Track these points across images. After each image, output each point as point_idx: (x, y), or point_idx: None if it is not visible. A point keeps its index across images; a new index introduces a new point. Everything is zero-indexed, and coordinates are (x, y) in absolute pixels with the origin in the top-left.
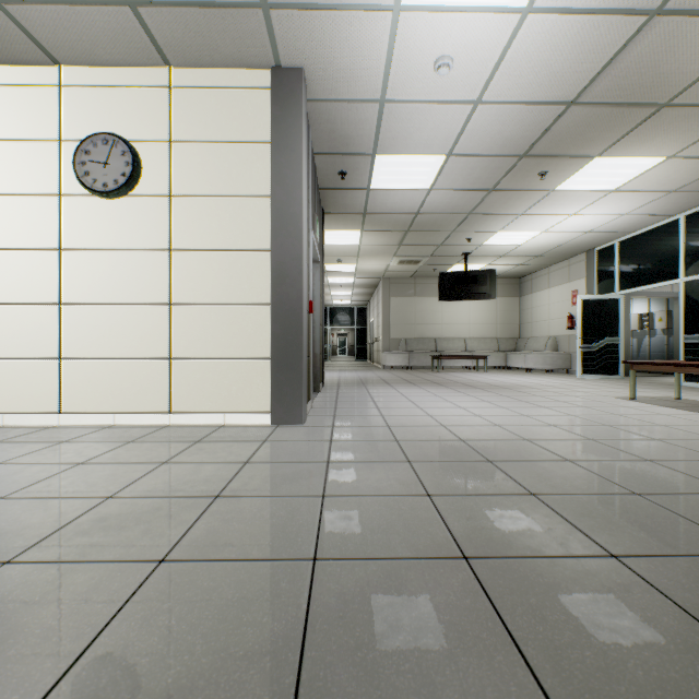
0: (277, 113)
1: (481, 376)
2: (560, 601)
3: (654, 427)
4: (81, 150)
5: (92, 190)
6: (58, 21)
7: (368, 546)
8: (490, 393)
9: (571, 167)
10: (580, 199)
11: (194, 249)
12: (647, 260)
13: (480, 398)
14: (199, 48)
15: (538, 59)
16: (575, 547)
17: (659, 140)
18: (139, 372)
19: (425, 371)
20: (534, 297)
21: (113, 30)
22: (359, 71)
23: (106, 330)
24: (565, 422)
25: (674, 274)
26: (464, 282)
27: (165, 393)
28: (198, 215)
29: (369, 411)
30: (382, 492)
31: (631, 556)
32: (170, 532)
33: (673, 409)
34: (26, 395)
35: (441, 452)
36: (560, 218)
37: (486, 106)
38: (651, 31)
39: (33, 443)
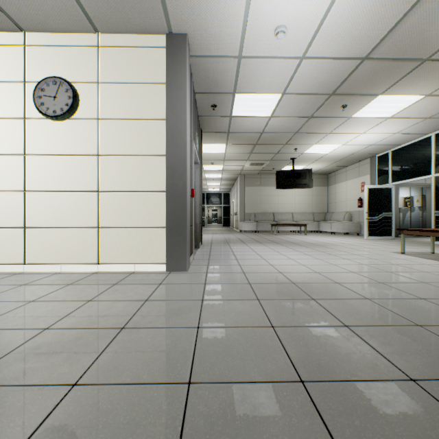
0: (170, 63)
1: (303, 237)
2: (378, 423)
3: (421, 273)
4: (38, 88)
5: (45, 115)
6: (21, 0)
7: (229, 371)
8: (310, 249)
9: (363, 102)
10: (368, 123)
11: (114, 154)
12: (410, 163)
13: (303, 252)
14: (117, 20)
15: (344, 28)
16: (382, 372)
17: (421, 83)
18: (77, 237)
19: (267, 234)
20: (336, 186)
21: (58, 6)
22: (224, 36)
23: (55, 208)
24: (361, 269)
25: (428, 172)
26: (292, 177)
27: (95, 251)
28: (117, 132)
29: (231, 261)
30: (240, 324)
31: (425, 380)
32: (85, 358)
33: (431, 260)
34: (2, 252)
35: (280, 292)
36: (354, 136)
37: (308, 60)
38: (420, 8)
39: (3, 286)
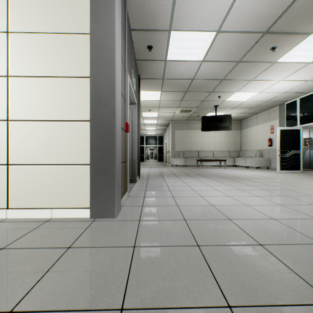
0: None
1: (224, 170)
2: None
3: None
4: None
5: None
6: None
7: None
8: (239, 183)
9: (292, 43)
10: (289, 69)
11: (27, 75)
12: None
13: (235, 187)
14: None
15: None
16: None
17: None
18: None
19: (193, 168)
20: (248, 130)
21: None
22: None
23: None
24: None
25: None
26: (215, 121)
27: (3, 193)
28: (30, 48)
29: (168, 200)
30: None
31: None
32: None
33: None
34: None
35: (257, 275)
36: (273, 83)
37: None
38: None
39: None
